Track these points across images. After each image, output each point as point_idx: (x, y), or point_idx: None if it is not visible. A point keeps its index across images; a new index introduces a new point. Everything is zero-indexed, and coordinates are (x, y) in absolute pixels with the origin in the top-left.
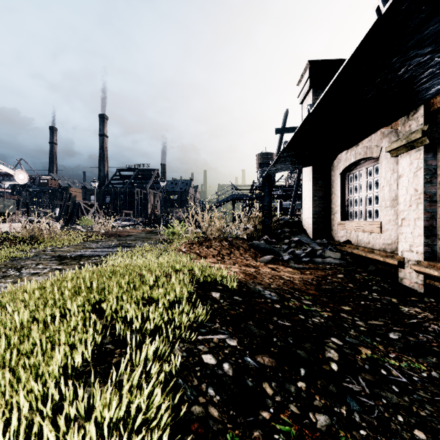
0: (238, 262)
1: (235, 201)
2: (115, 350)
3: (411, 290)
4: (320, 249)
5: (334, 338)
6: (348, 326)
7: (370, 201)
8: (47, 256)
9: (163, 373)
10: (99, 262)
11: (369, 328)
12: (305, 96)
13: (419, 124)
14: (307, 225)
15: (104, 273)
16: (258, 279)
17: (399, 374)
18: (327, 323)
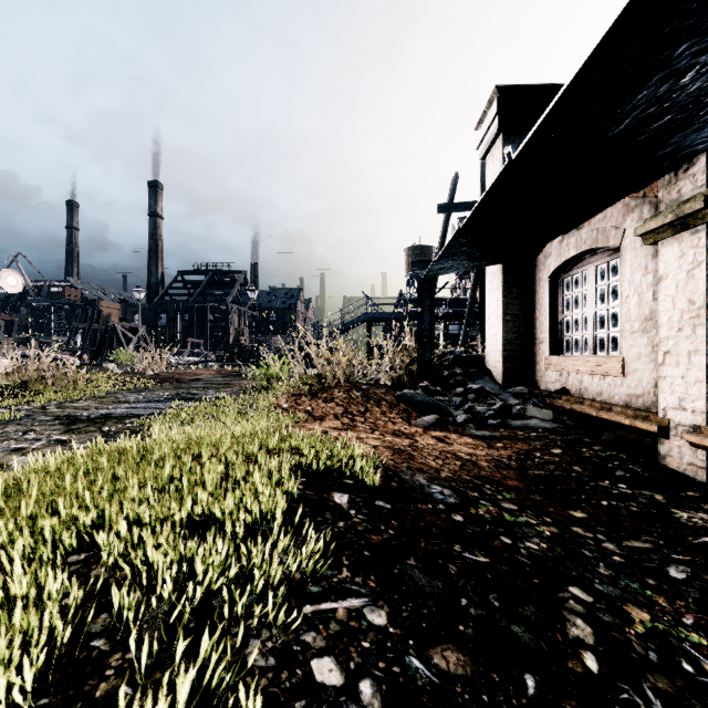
0: (379, 428)
1: (371, 324)
2: (111, 656)
3: (683, 477)
4: (518, 403)
5: (575, 587)
6: (591, 556)
7: (602, 321)
8: (48, 416)
9: None
10: (136, 429)
11: (629, 558)
12: (490, 147)
13: (698, 186)
14: (493, 362)
15: (125, 456)
16: (417, 460)
17: None
18: (554, 551)
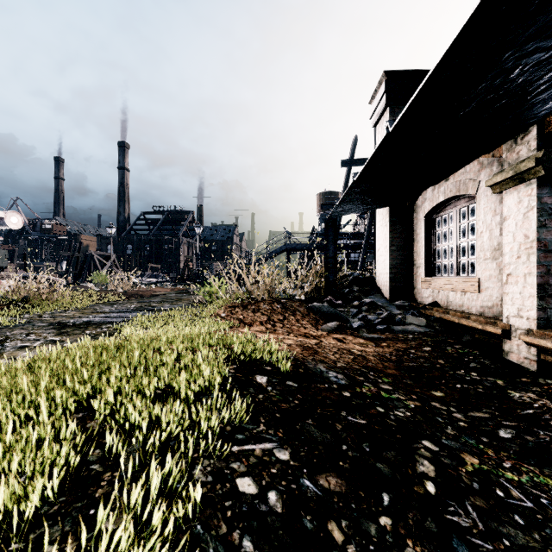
0: (293, 332)
1: (290, 252)
2: (104, 474)
3: (520, 368)
4: (400, 313)
5: (426, 441)
6: (443, 422)
7: (463, 251)
8: (43, 323)
9: (169, 522)
10: (111, 332)
11: (471, 424)
12: (380, 117)
13: (531, 150)
14: (382, 282)
15: (106, 349)
16: (320, 355)
17: (521, 495)
18: (415, 418)
